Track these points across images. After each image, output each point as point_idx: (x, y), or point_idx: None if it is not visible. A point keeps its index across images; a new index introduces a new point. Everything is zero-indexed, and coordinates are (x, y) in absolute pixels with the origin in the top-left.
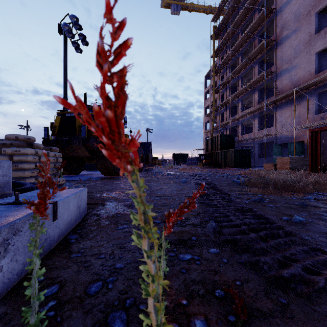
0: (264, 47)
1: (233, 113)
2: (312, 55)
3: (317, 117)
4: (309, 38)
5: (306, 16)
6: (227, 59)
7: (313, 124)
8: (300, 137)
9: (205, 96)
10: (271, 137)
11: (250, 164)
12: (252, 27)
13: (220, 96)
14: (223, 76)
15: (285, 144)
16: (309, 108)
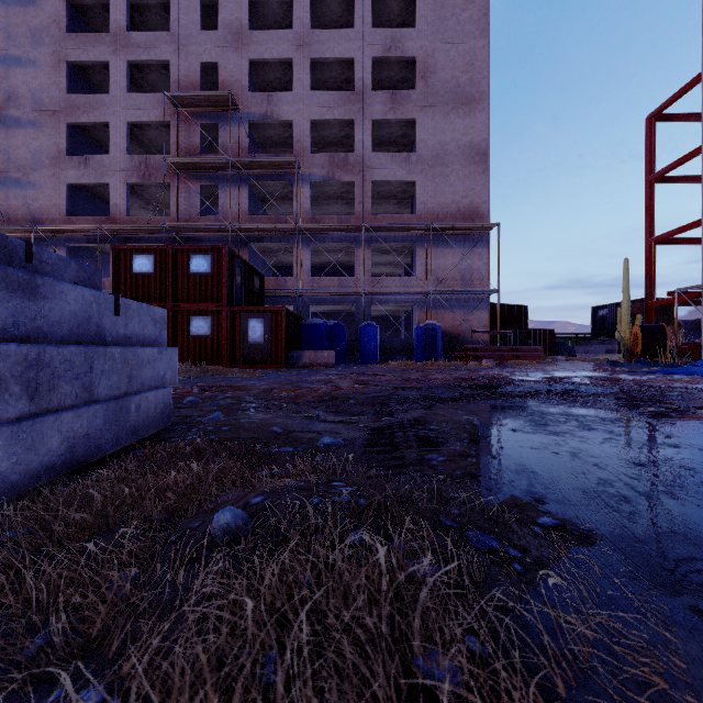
0: None
1: None
2: (62, 185)
3: None
4: (58, 154)
5: (54, 115)
6: None
7: None
8: None
9: None
10: None
11: None
12: None
13: None
14: None
15: None
16: None
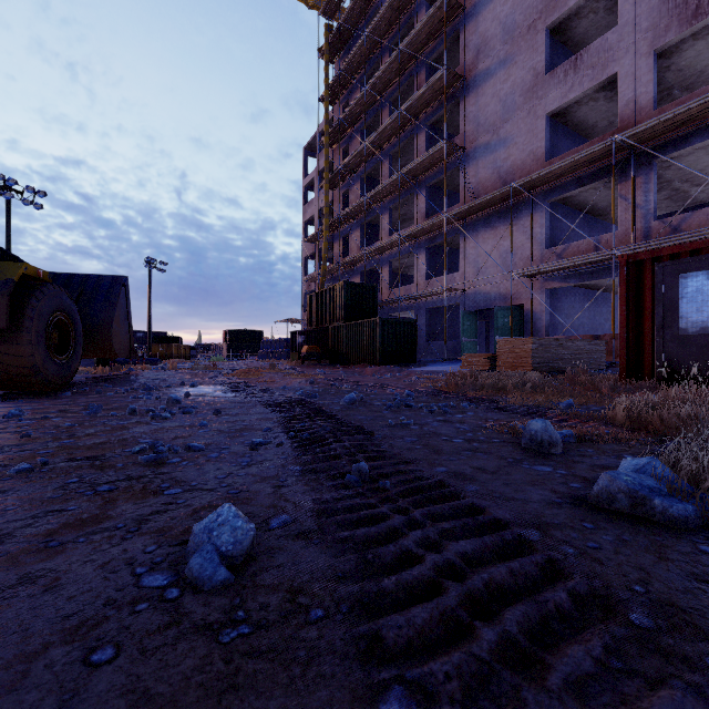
0: (441, 88)
1: (369, 239)
2: (540, 119)
3: (549, 253)
4: (533, 81)
5: (528, 31)
6: (357, 109)
7: (550, 266)
8: (515, 297)
9: (305, 195)
10: (455, 296)
11: (414, 357)
12: (415, 39)
13: (342, 196)
14: (347, 153)
15: (482, 313)
16: (535, 233)
